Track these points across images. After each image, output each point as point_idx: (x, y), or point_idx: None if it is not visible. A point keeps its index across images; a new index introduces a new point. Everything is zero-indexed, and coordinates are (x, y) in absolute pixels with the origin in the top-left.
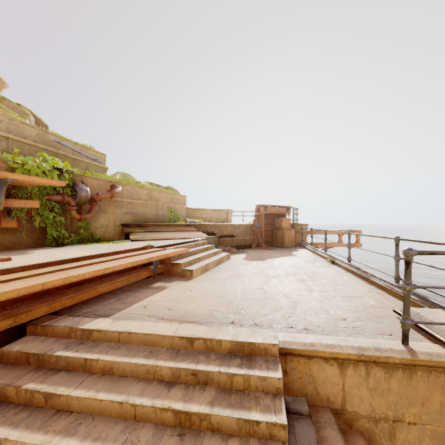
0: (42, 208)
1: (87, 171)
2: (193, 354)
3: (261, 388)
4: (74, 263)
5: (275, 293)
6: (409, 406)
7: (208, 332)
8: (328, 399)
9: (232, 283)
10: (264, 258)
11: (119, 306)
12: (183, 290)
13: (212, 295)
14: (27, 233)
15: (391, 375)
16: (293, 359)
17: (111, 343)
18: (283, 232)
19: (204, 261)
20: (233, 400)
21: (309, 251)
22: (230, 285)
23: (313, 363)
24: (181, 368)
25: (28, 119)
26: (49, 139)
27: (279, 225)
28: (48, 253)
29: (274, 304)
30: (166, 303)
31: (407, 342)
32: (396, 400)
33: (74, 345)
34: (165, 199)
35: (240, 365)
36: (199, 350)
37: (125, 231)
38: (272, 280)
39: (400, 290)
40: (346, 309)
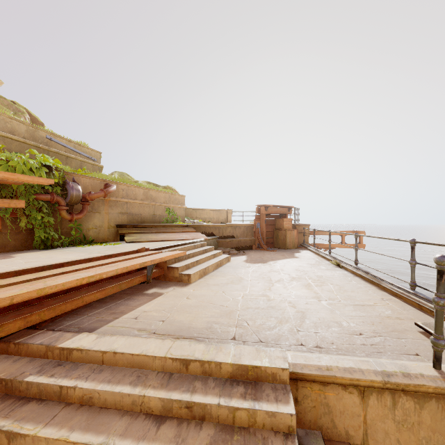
0: (29, 208)
1: (79, 169)
2: (188, 380)
3: (270, 425)
4: (57, 269)
5: (280, 301)
6: (444, 443)
7: (205, 352)
8: (347, 433)
9: (233, 289)
10: (266, 260)
11: (108, 317)
12: (180, 298)
13: (211, 303)
14: (12, 235)
15: (423, 406)
16: (305, 385)
17: (93, 364)
18: (284, 233)
19: (203, 264)
20: (235, 442)
21: (311, 252)
22: (230, 291)
23: (330, 391)
24: (173, 399)
25: (23, 117)
26: (39, 135)
27: (281, 226)
28: (32, 257)
29: (280, 315)
30: (160, 313)
31: (439, 366)
32: (429, 435)
33: (50, 367)
34: (162, 199)
35: (243, 395)
36: (195, 374)
37: (120, 233)
38: (276, 285)
39: (418, 298)
40: (360, 320)
